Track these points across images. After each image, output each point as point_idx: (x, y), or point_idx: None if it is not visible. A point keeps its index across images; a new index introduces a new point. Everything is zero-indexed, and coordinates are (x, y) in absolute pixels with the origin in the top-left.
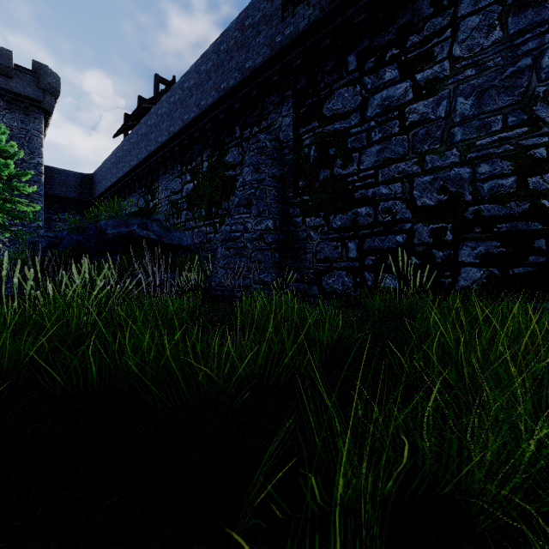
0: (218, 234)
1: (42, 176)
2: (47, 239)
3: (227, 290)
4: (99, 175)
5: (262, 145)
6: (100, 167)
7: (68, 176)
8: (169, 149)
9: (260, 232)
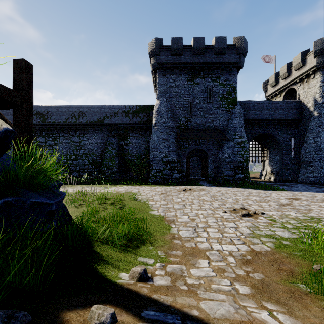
0: None
1: None
2: None
3: None
4: None
5: None
6: None
7: None
8: None
9: None
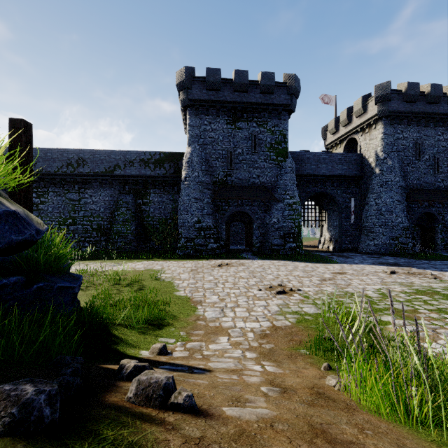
0: None
1: None
2: None
3: None
4: None
5: None
6: None
7: None
8: None
9: None
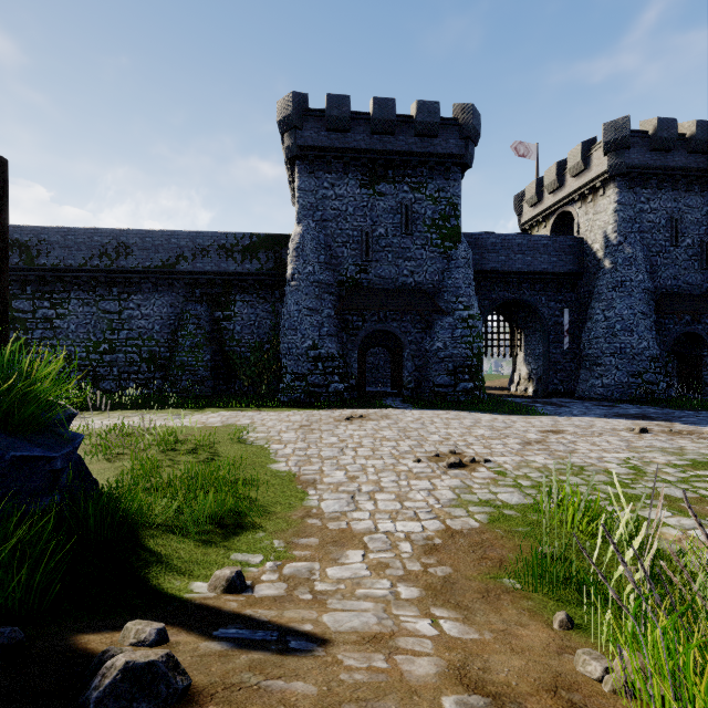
0: None
1: None
2: None
3: None
4: None
5: None
6: None
7: None
8: None
9: None
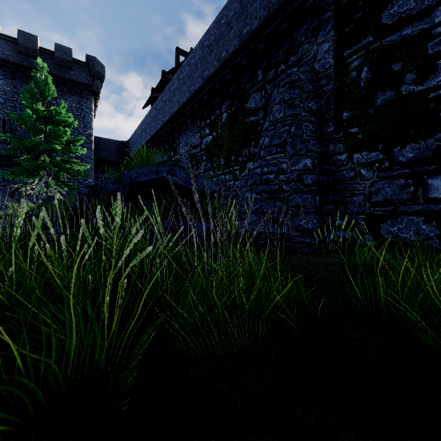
0: (237, 181)
1: (92, 144)
2: (89, 189)
3: (260, 238)
4: (133, 141)
5: (295, 78)
6: (133, 134)
7: (110, 143)
8: (189, 107)
9: (297, 172)
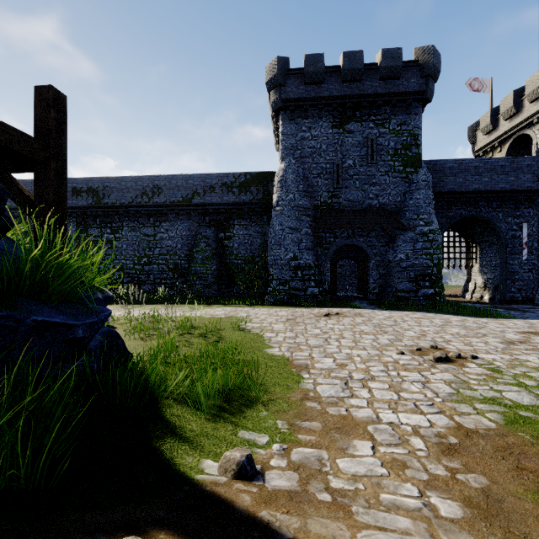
0: None
1: None
2: None
3: None
4: None
5: None
6: None
7: None
8: None
9: None
